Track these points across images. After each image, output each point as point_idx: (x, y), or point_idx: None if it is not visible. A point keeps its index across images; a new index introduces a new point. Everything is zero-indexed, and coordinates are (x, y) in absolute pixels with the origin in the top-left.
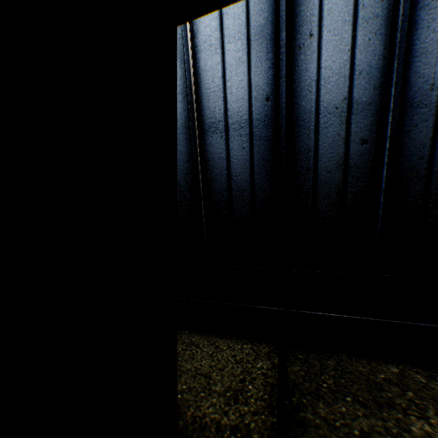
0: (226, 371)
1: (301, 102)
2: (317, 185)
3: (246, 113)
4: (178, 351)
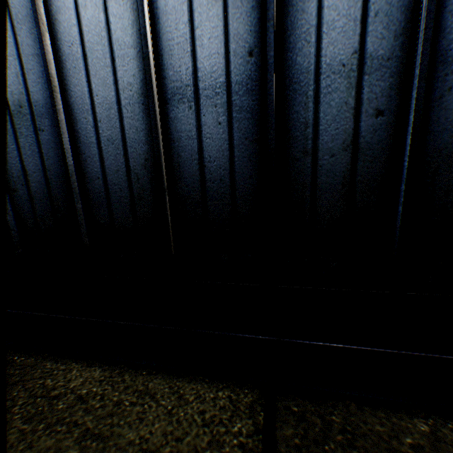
0: (186, 442)
1: (296, 58)
2: (318, 173)
3: (222, 74)
4: (123, 407)
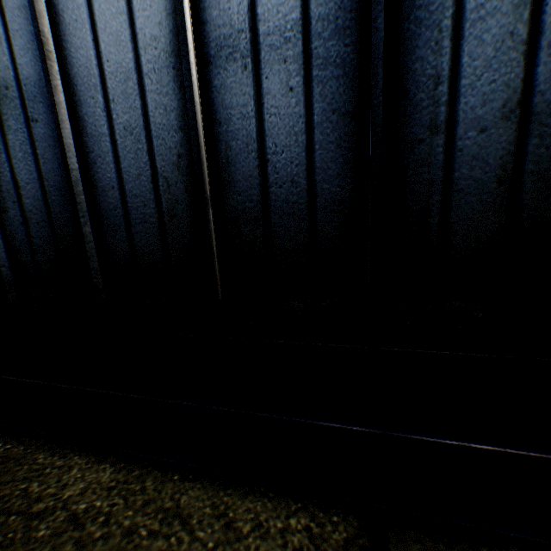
0: None
1: None
2: (454, 162)
3: (295, 6)
4: (136, 540)
